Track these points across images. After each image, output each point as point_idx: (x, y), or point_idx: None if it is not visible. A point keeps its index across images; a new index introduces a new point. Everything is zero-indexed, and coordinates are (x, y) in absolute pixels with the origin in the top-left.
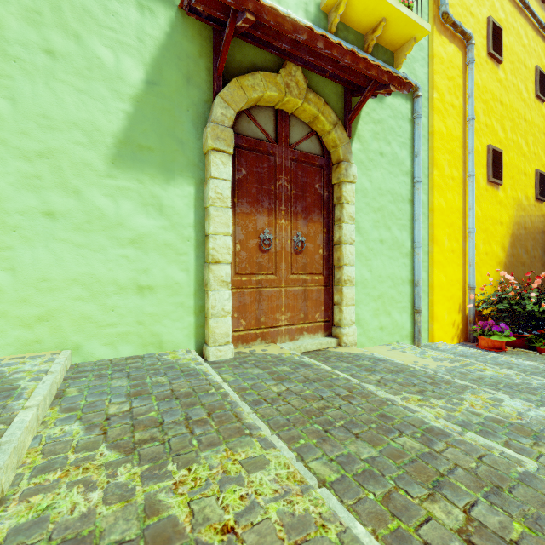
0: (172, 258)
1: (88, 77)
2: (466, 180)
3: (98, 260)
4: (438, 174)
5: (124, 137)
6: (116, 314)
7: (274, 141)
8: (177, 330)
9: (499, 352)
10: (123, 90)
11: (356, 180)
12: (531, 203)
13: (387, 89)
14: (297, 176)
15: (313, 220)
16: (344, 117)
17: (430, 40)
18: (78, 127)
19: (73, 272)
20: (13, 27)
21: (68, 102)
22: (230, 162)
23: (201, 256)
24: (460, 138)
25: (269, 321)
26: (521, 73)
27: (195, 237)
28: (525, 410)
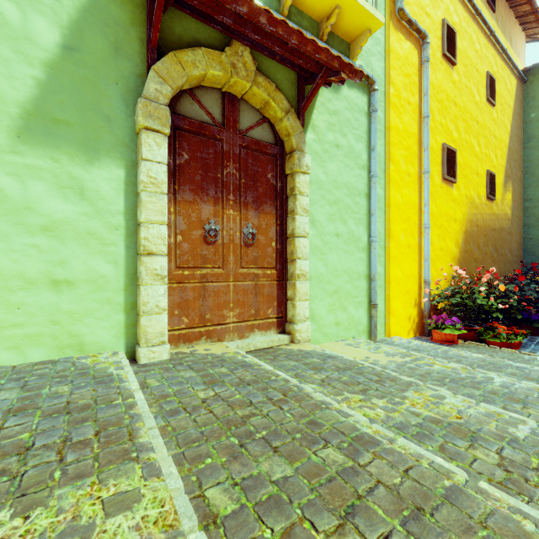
0: (96, 249)
1: None
2: (421, 177)
3: None
4: (394, 169)
5: (34, 108)
6: (23, 313)
7: (221, 126)
8: (103, 330)
9: (451, 345)
10: (33, 53)
11: (310, 171)
12: (483, 201)
13: (338, 76)
14: (247, 164)
15: (265, 212)
16: (298, 106)
17: (387, 35)
18: None
19: None
20: None
21: None
22: (166, 143)
23: (133, 247)
24: (416, 135)
25: (215, 318)
26: (474, 77)
27: (125, 225)
28: (465, 408)
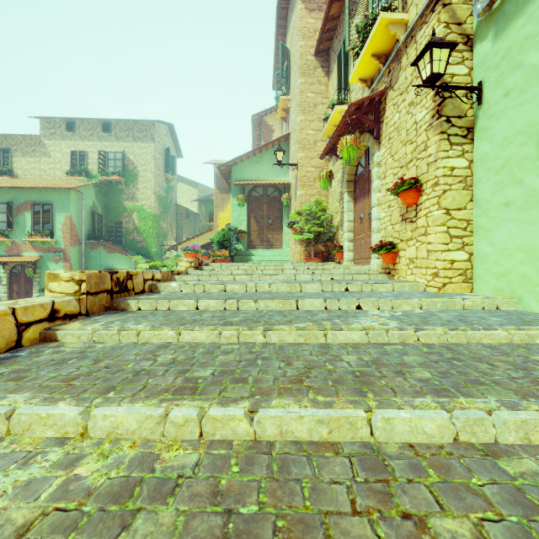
0: None
1: (526, 88)
2: None
3: (532, 230)
4: None
5: None
6: None
7: None
8: None
9: None
10: None
11: None
12: None
13: None
14: None
15: None
16: None
17: None
18: (521, 132)
19: (518, 242)
20: (492, 97)
21: (515, 119)
22: None
23: None
24: None
25: None
26: None
27: None
28: None
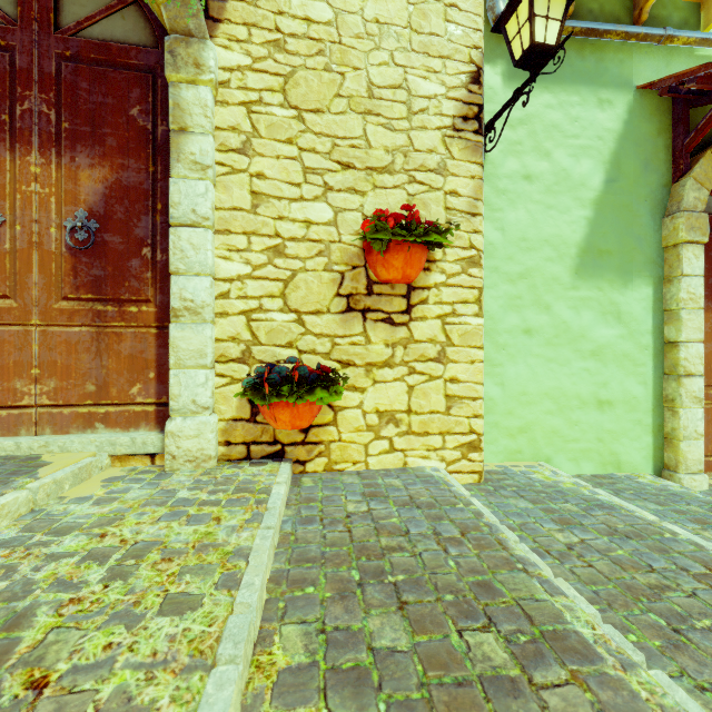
0: (629, 370)
1: (556, 191)
2: None
3: (564, 374)
4: None
5: (586, 245)
6: (578, 429)
7: None
8: (634, 451)
9: None
10: (585, 196)
11: None
12: None
13: None
14: None
15: None
16: None
17: None
18: (548, 243)
19: (544, 386)
20: (502, 164)
21: (540, 221)
22: (703, 253)
23: (659, 367)
24: None
25: None
26: None
27: (652, 344)
28: None
